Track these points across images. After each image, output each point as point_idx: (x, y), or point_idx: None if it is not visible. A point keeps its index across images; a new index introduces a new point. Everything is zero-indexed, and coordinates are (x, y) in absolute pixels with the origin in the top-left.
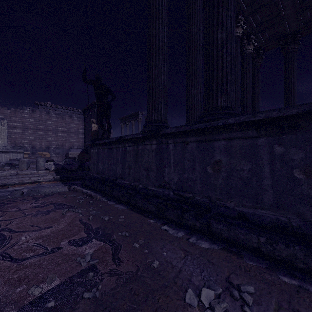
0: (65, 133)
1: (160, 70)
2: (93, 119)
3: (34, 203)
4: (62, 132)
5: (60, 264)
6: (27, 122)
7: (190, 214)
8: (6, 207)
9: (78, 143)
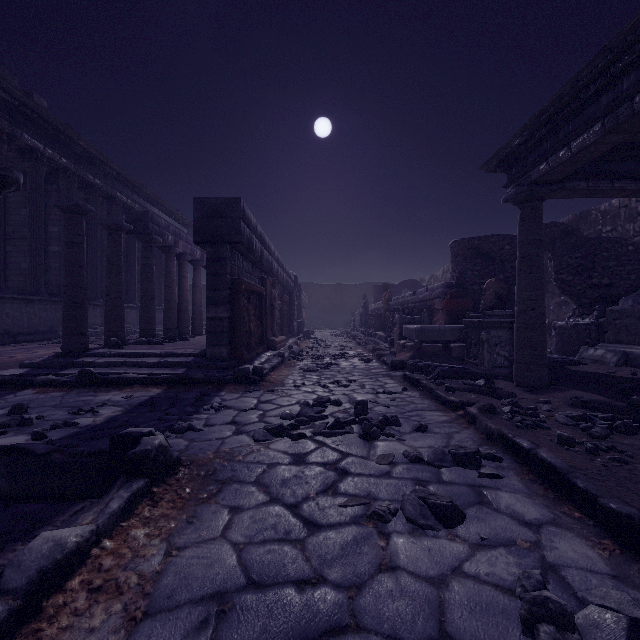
0: None
1: None
2: None
3: None
4: None
5: (48, 344)
6: None
7: (7, 338)
8: None
9: None
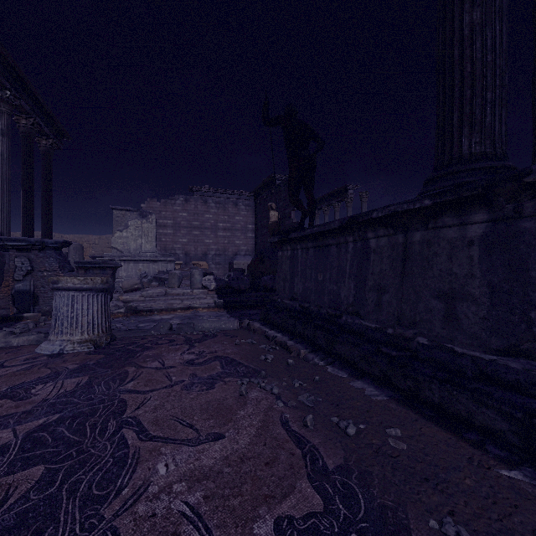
0: (227, 232)
1: (490, 6)
2: (271, 203)
3: (186, 353)
4: (224, 231)
5: None
6: (179, 218)
7: None
8: (144, 358)
9: (246, 247)
